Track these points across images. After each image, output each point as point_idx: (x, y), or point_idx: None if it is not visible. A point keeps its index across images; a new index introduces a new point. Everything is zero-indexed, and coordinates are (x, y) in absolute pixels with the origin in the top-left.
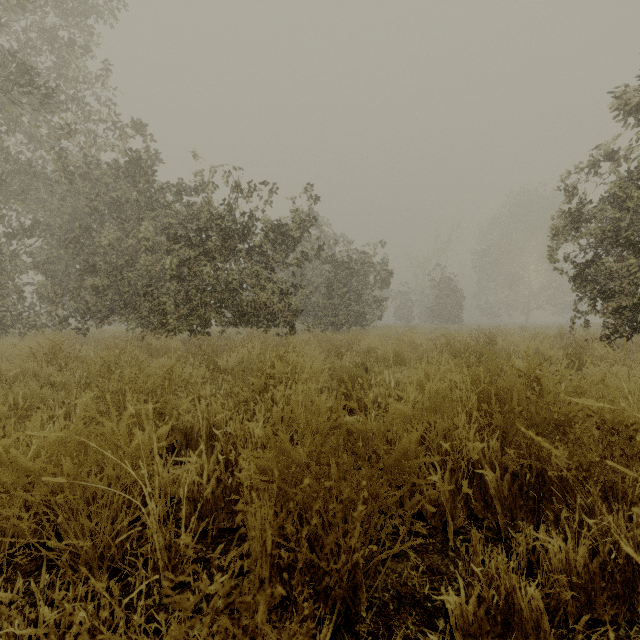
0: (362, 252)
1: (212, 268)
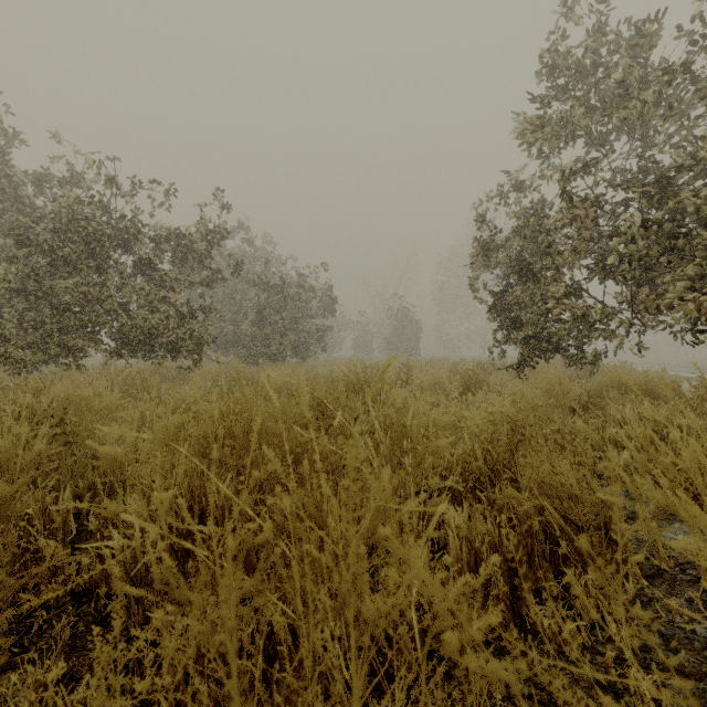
0: (302, 275)
1: (75, 282)
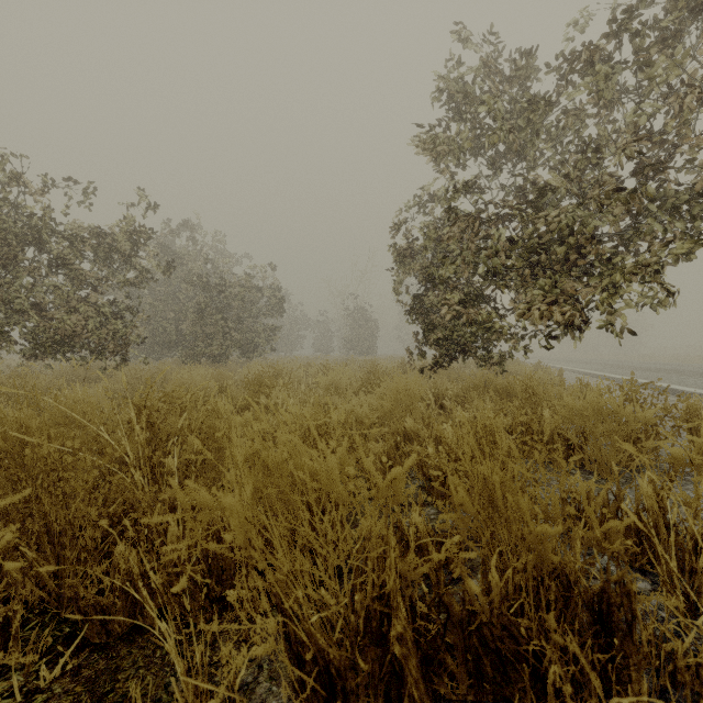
0: (249, 275)
1: None
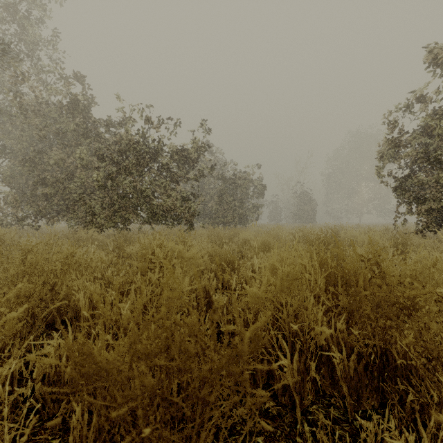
0: (244, 172)
1: (130, 180)
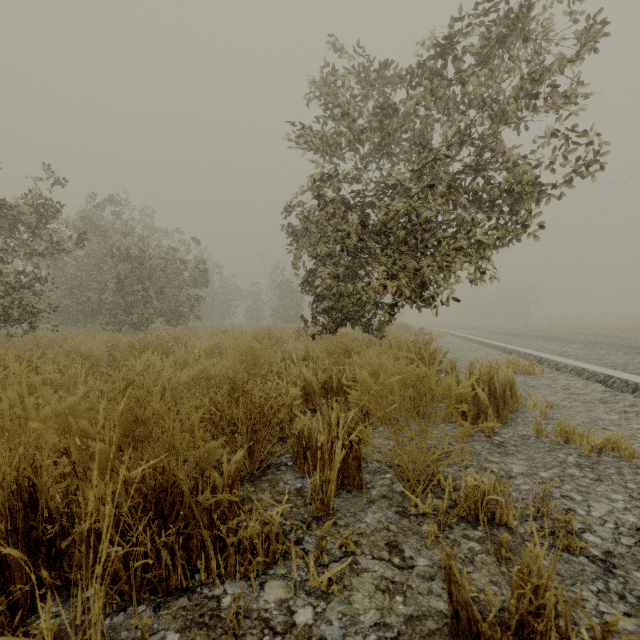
0: (172, 248)
1: None
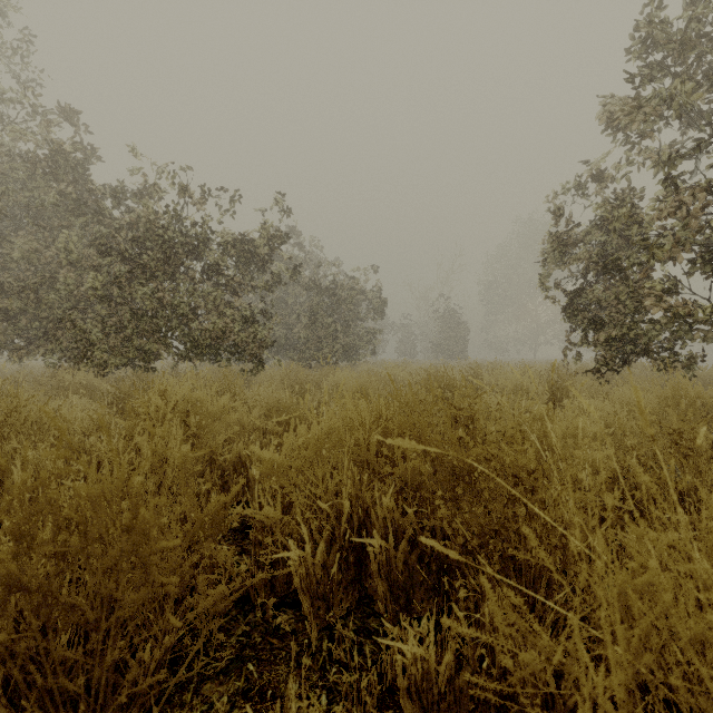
0: (352, 278)
1: (152, 288)
